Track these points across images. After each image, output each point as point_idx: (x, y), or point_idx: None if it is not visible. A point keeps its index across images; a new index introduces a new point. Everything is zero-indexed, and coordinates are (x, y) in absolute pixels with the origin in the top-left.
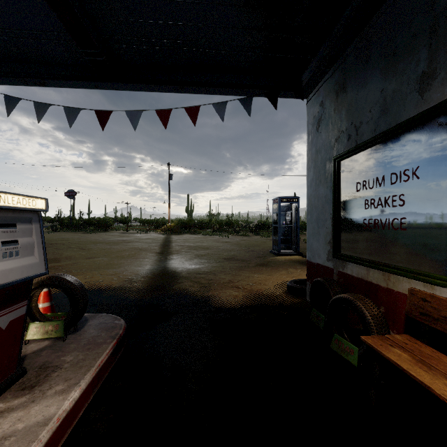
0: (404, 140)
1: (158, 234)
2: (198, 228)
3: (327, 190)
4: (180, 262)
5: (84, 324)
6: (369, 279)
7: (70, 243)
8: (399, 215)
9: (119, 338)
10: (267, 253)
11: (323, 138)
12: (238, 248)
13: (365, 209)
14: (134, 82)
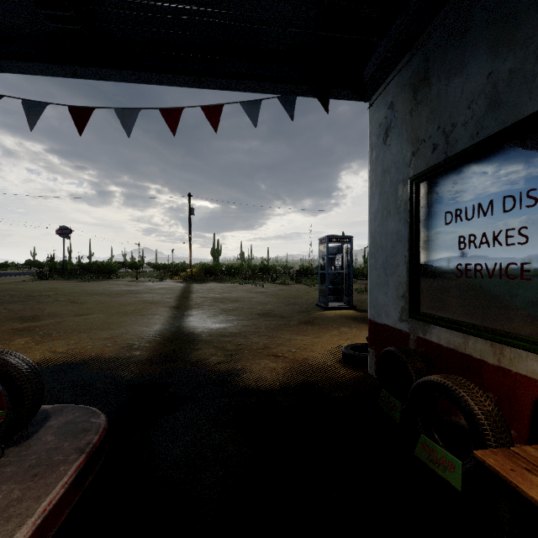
0: (528, 144)
1: (176, 282)
2: (226, 275)
3: (400, 224)
4: (201, 320)
5: (40, 425)
6: (467, 351)
7: (59, 295)
8: (519, 258)
9: (91, 451)
10: (313, 307)
11: (393, 153)
12: (276, 301)
13: (460, 249)
14: (129, 69)
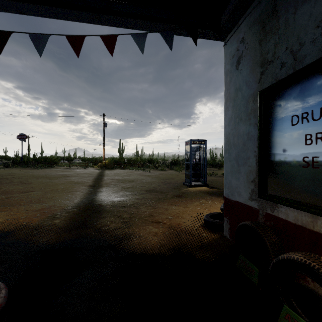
0: None
1: (95, 169)
2: (127, 165)
3: (250, 127)
4: (107, 195)
5: None
6: (316, 229)
7: (14, 178)
8: None
9: None
10: (181, 185)
11: (244, 75)
12: (157, 181)
13: (306, 145)
14: (42, 4)
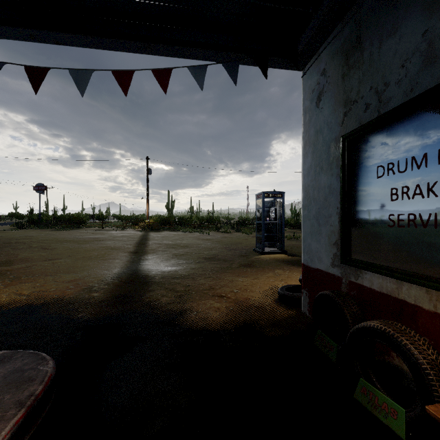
0: None
1: (136, 231)
2: (178, 225)
3: (332, 178)
4: (155, 264)
5: None
6: (400, 296)
7: (33, 242)
8: None
9: (33, 404)
10: (251, 252)
11: (325, 114)
12: (219, 246)
13: (392, 200)
14: (83, 33)
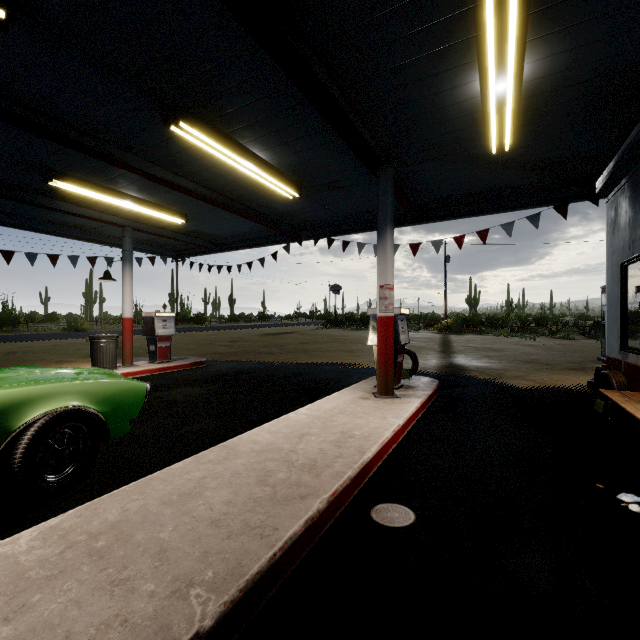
0: None
1: (432, 333)
2: (486, 327)
3: (618, 290)
4: (466, 360)
5: (414, 378)
6: (638, 364)
7: (350, 339)
8: None
9: (438, 384)
10: (591, 360)
11: (616, 242)
12: (545, 353)
13: (639, 308)
14: (436, 219)
